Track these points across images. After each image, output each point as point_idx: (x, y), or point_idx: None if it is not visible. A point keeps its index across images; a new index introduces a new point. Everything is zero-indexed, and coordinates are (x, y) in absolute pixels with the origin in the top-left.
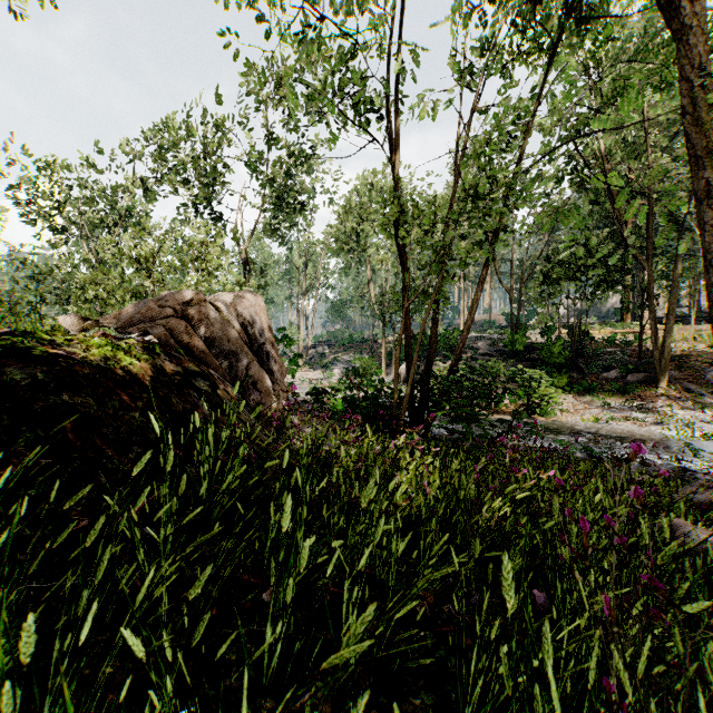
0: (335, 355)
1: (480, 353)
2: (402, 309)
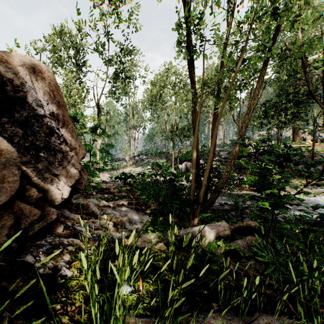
0: (148, 160)
1: (223, 157)
2: (192, 115)
